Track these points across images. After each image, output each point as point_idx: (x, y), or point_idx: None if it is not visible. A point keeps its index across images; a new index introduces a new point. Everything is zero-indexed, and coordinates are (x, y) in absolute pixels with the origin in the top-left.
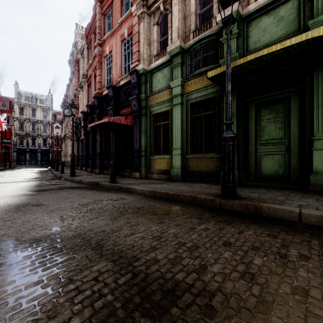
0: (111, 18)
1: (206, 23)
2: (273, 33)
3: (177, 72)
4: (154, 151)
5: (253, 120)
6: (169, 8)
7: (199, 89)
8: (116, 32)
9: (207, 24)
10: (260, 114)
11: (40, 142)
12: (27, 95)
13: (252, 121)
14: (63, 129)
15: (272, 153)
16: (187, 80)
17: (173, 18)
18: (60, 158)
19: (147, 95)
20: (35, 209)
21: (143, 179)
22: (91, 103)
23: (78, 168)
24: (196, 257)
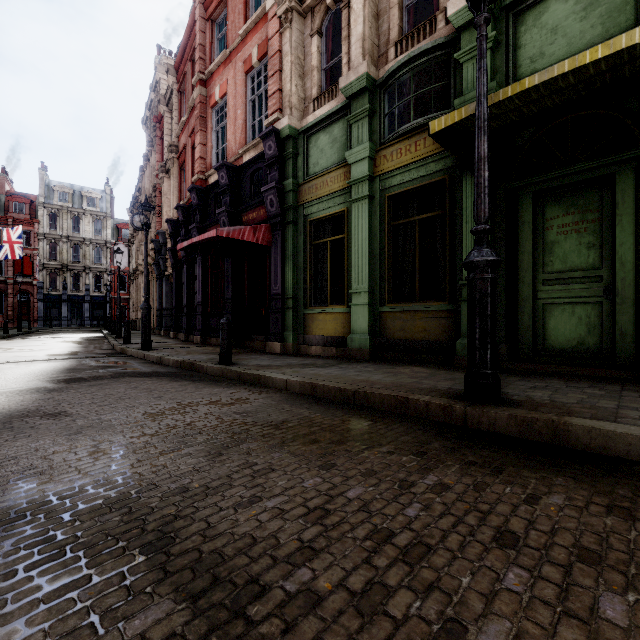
0: (225, 28)
1: (424, 25)
2: (575, 34)
3: (362, 130)
4: (313, 297)
5: (527, 228)
6: None
7: (408, 165)
8: (235, 55)
9: (425, 26)
10: (544, 216)
11: (88, 281)
12: (63, 190)
13: (526, 232)
14: (133, 257)
15: (571, 300)
16: (383, 147)
17: (352, 18)
18: (128, 314)
19: (297, 181)
20: (44, 424)
21: (290, 357)
22: (186, 201)
23: (162, 333)
24: (426, 586)
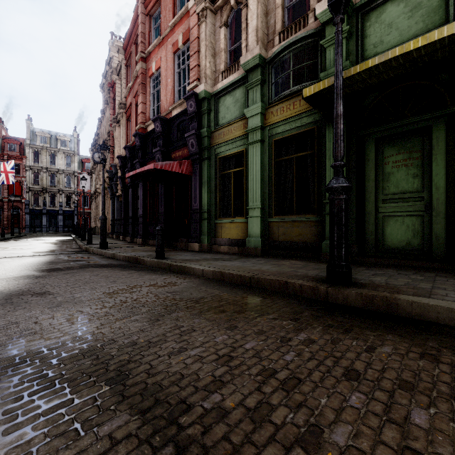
0: (159, 21)
1: (299, 20)
2: (405, 28)
3: (256, 94)
4: (221, 211)
5: (371, 163)
6: (244, 1)
7: (288, 119)
8: (166, 40)
9: (300, 21)
10: (383, 155)
11: (61, 200)
12: (43, 135)
13: (370, 166)
14: (93, 182)
15: (402, 213)
16: (271, 106)
17: (249, 15)
18: (89, 223)
19: (210, 129)
20: (35, 300)
21: (205, 254)
22: (131, 143)
23: (114, 236)
24: (297, 404)
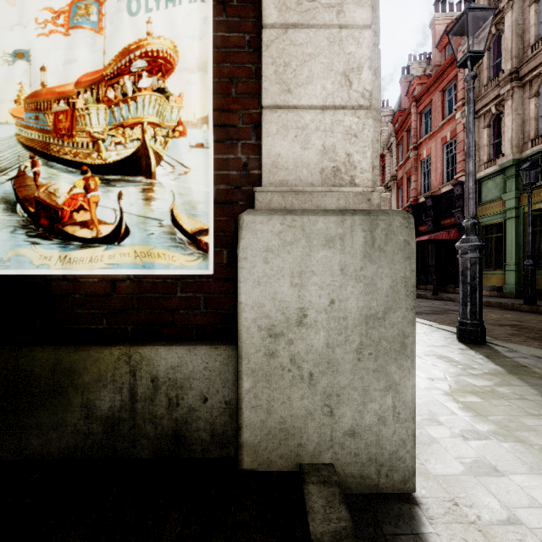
0: (429, 117)
1: None
2: None
3: (511, 184)
4: (484, 265)
5: None
6: (503, 111)
7: (538, 202)
8: (435, 134)
9: None
10: None
11: None
12: None
13: None
14: None
15: None
16: (524, 192)
17: (505, 129)
18: None
19: None
20: None
21: None
22: (402, 209)
23: None
24: None
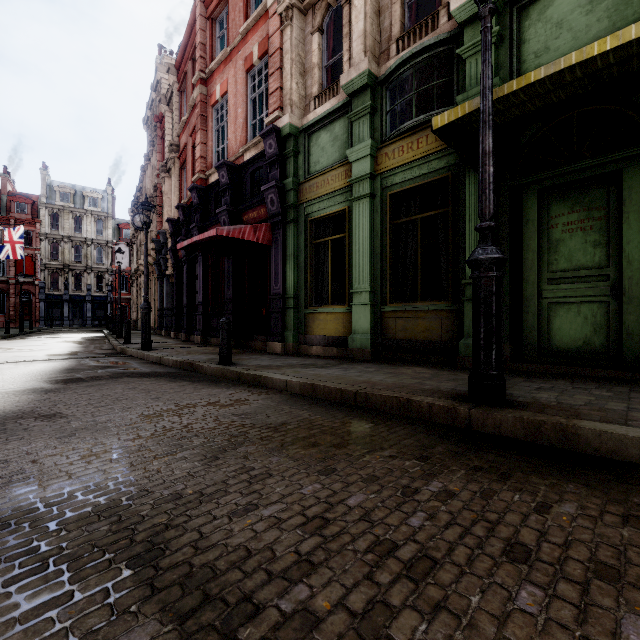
0: (225, 26)
1: (426, 20)
2: (581, 28)
3: (363, 128)
4: (314, 297)
5: (532, 227)
6: None
7: (410, 163)
8: (235, 53)
9: (427, 21)
10: (549, 214)
11: (90, 281)
12: (65, 190)
13: (530, 230)
14: (134, 257)
15: (577, 299)
16: (385, 145)
17: (353, 14)
18: (129, 314)
19: (298, 179)
20: (38, 426)
21: (290, 357)
22: (187, 201)
23: (163, 333)
24: (433, 605)
